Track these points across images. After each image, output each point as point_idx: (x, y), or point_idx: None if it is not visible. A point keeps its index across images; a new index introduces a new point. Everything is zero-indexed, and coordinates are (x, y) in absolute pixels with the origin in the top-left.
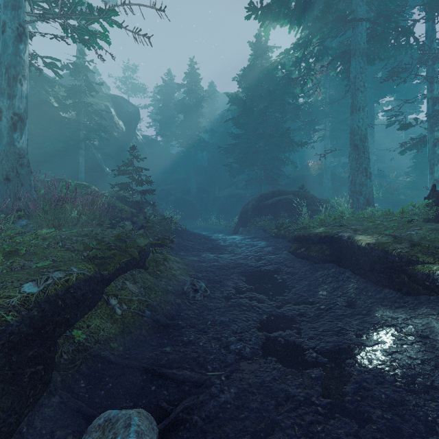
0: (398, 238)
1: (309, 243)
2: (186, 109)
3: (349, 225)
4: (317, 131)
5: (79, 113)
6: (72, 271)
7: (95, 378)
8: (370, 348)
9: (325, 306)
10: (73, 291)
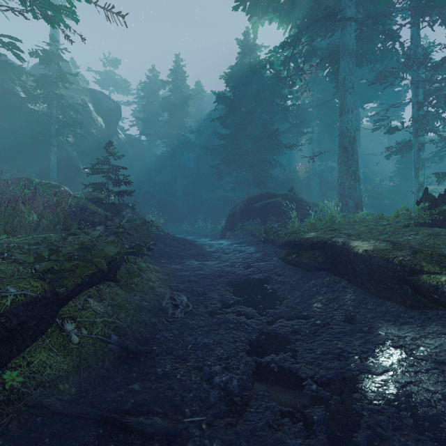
0: (397, 244)
1: (301, 249)
2: (171, 107)
3: (341, 229)
4: (305, 134)
5: (51, 106)
6: (7, 292)
7: (29, 441)
8: (378, 377)
9: (321, 321)
10: (5, 321)
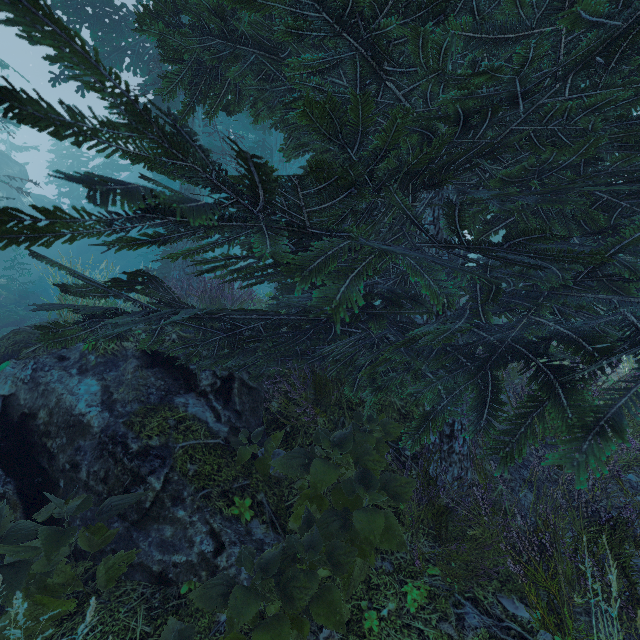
0: None
1: None
2: None
3: None
4: None
5: None
6: None
7: None
8: None
9: None
10: None
